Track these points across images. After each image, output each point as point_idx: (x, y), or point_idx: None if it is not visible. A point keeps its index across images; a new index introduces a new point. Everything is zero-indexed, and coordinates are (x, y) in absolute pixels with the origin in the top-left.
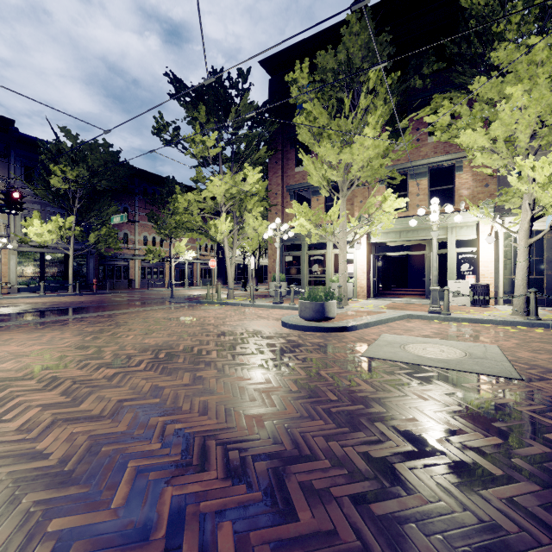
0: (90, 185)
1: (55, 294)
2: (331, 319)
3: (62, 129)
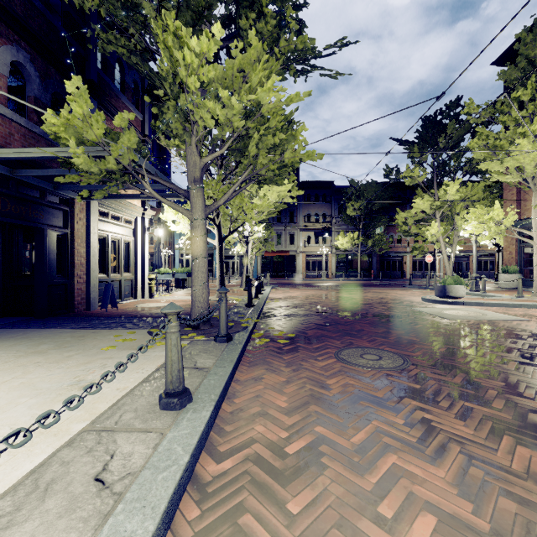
0: (366, 209)
1: (349, 279)
2: (455, 298)
3: (350, 182)
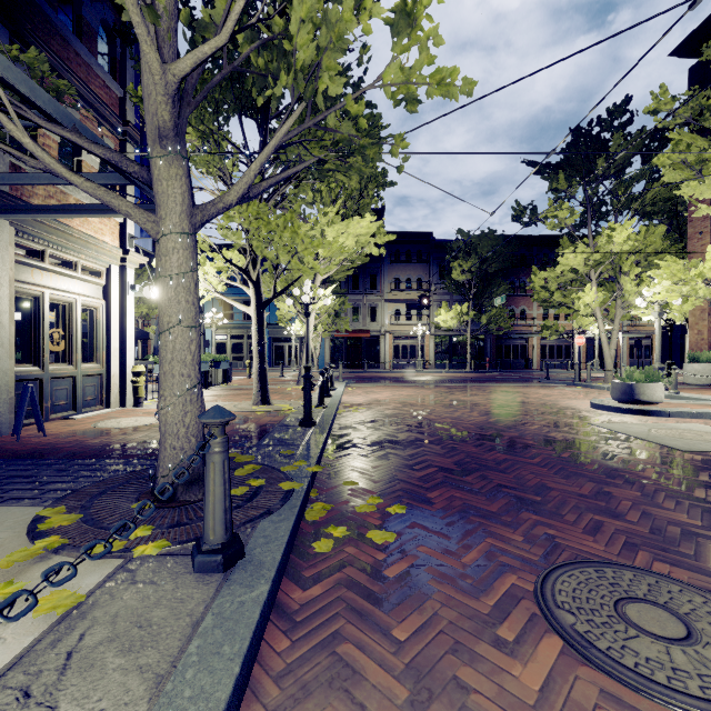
0: (480, 271)
1: (455, 371)
2: (649, 404)
3: (458, 231)
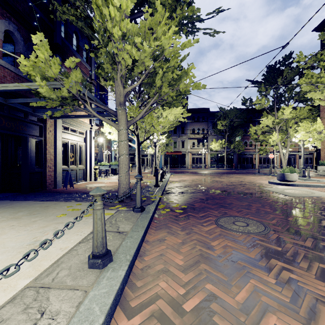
0: (230, 125)
1: (219, 169)
2: (291, 181)
3: (220, 108)
